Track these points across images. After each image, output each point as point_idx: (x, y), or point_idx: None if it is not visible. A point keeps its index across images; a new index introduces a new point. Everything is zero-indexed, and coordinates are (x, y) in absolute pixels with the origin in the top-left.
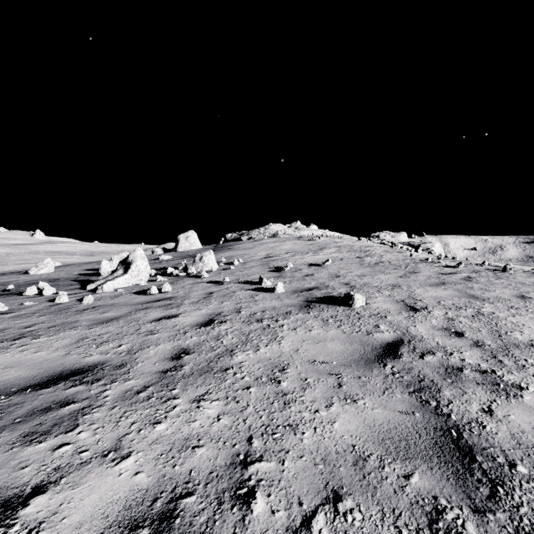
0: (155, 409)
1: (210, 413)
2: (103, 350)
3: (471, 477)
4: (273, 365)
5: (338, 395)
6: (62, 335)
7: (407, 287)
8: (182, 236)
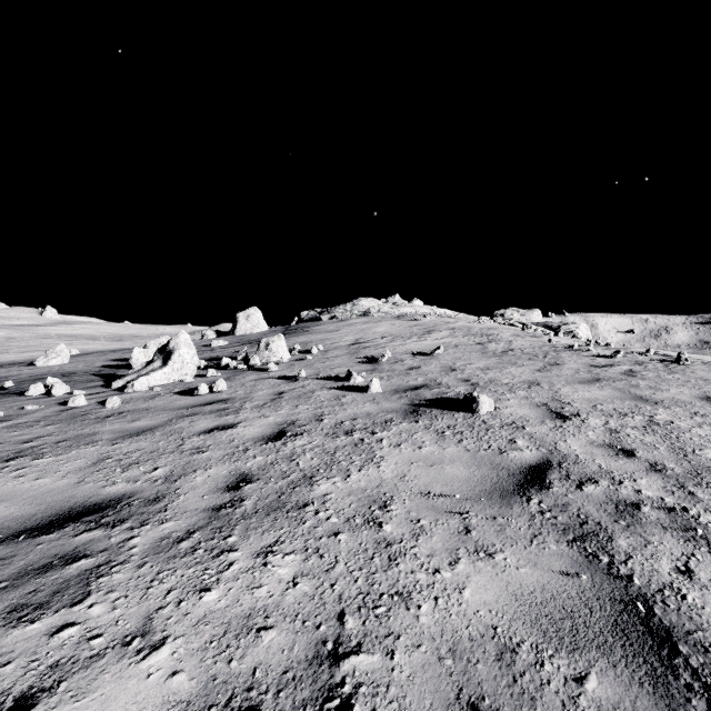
0: (203, 567)
1: (282, 574)
2: (131, 476)
3: (676, 681)
4: (370, 498)
5: (466, 545)
6: (74, 454)
7: (549, 385)
8: (241, 315)
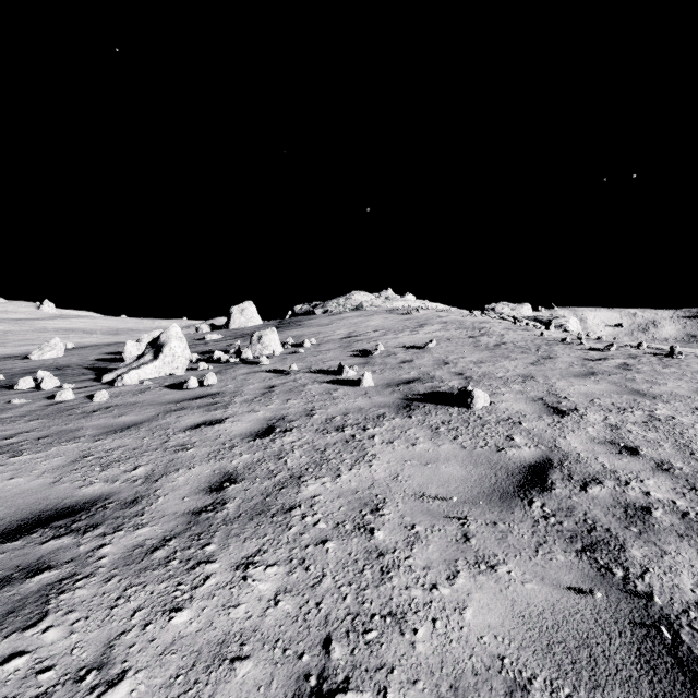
0: (175, 582)
1: (263, 590)
2: (110, 476)
3: None
4: (361, 501)
5: (465, 555)
6: (54, 451)
7: (544, 379)
8: (236, 309)
